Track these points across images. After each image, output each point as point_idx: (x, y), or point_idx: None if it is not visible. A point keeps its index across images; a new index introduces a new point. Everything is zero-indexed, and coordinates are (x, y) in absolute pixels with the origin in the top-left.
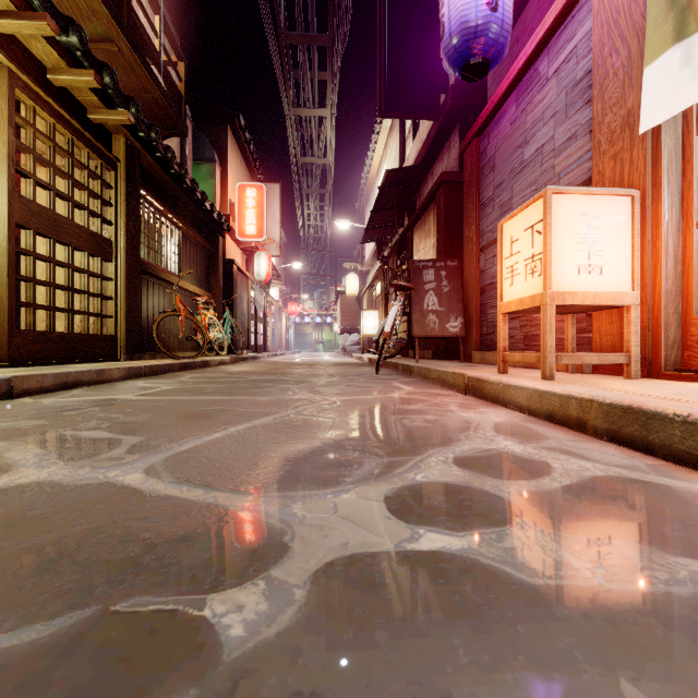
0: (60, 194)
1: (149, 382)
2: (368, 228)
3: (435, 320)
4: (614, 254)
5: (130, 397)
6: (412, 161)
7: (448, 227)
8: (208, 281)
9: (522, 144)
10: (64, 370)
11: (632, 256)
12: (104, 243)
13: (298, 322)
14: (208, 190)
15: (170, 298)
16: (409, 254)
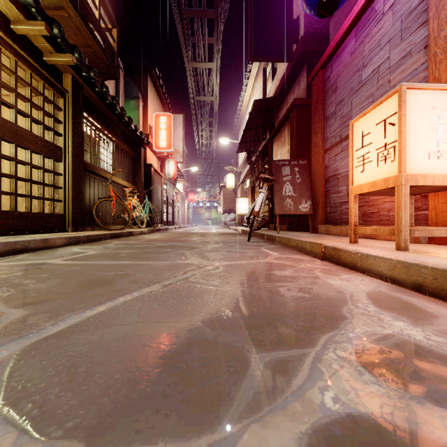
0: (20, 112)
1: (83, 247)
2: (241, 142)
3: (291, 202)
4: None
5: (57, 261)
6: (272, 95)
7: (299, 137)
8: (134, 178)
9: (361, 68)
10: (15, 239)
11: None
12: (55, 149)
13: (195, 206)
14: (135, 117)
15: (106, 188)
16: (270, 158)
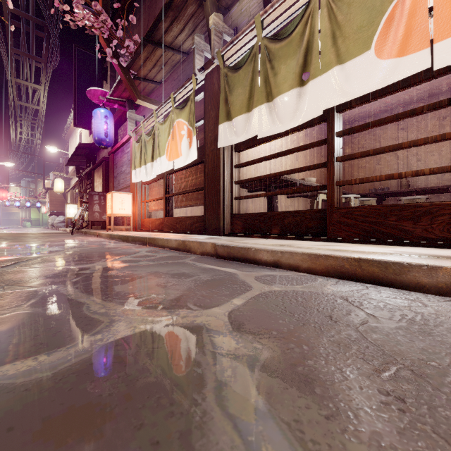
0: None
1: None
2: (70, 160)
3: (98, 215)
4: (128, 206)
5: None
6: None
7: (106, 178)
8: None
9: (122, 166)
10: None
11: (131, 207)
12: None
13: (8, 205)
14: None
15: None
16: (93, 181)
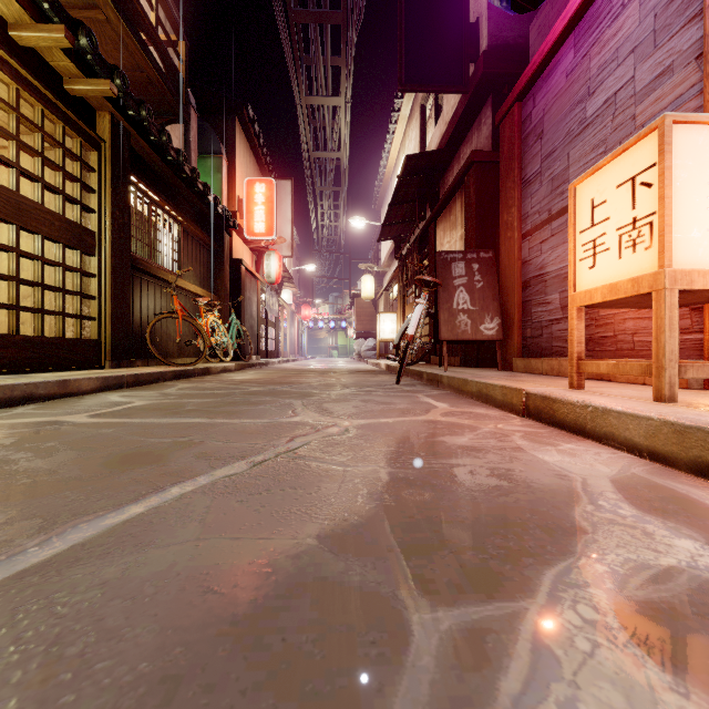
0: (25, 173)
1: (126, 394)
2: (385, 224)
3: (467, 320)
4: None
5: (78, 419)
6: (435, 148)
7: (480, 214)
8: (213, 282)
9: (584, 97)
10: (13, 381)
11: None
12: (84, 234)
13: (311, 326)
14: (215, 185)
15: (168, 299)
16: (431, 250)
